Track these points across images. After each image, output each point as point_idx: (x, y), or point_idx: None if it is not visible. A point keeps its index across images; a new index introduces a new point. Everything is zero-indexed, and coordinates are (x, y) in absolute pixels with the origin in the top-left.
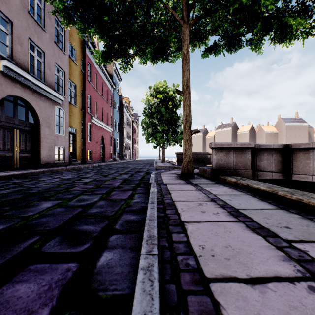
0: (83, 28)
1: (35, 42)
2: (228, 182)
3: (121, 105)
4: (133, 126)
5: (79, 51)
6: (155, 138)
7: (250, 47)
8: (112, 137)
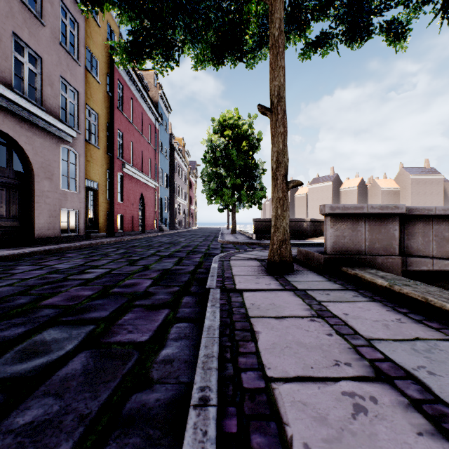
0: None
1: (25, 39)
2: (365, 284)
3: (171, 148)
4: (190, 180)
5: (103, 62)
6: (221, 196)
7: (386, 36)
8: (158, 195)
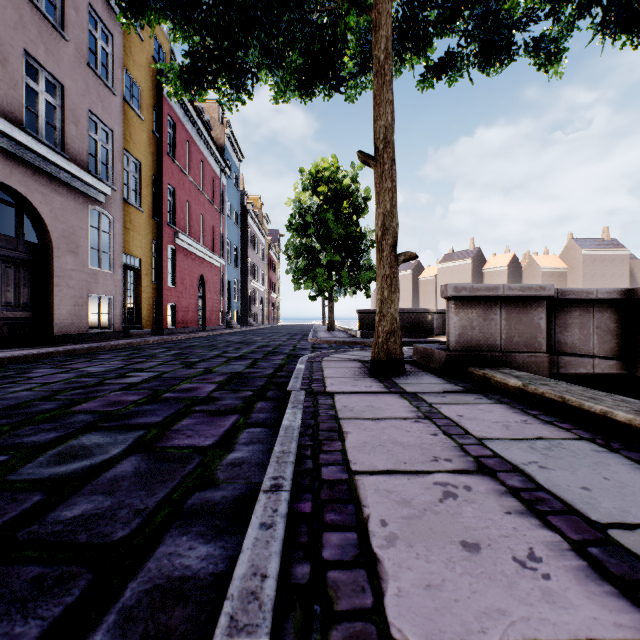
0: (130, 4)
1: (40, 59)
2: (495, 386)
3: (243, 211)
4: (269, 256)
5: (148, 90)
6: (313, 278)
7: (533, 59)
8: (224, 277)
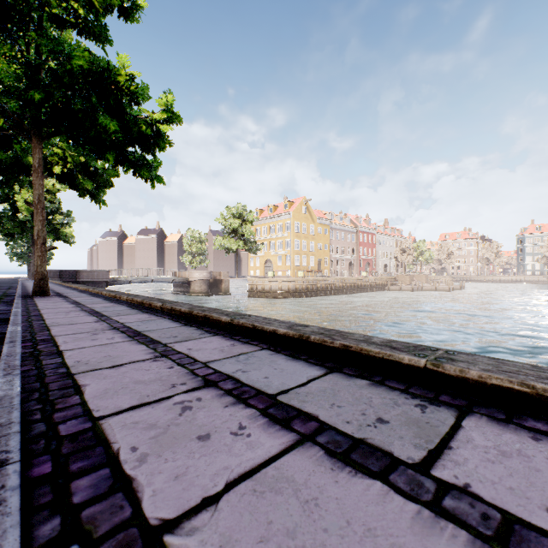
0: None
1: None
2: None
3: None
4: None
5: None
6: (21, 258)
7: None
8: None
